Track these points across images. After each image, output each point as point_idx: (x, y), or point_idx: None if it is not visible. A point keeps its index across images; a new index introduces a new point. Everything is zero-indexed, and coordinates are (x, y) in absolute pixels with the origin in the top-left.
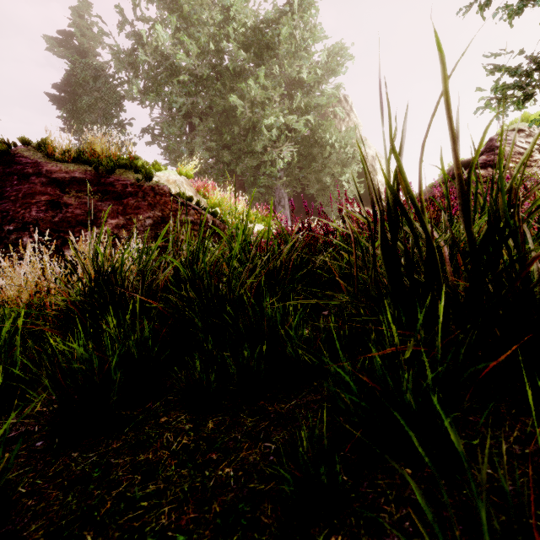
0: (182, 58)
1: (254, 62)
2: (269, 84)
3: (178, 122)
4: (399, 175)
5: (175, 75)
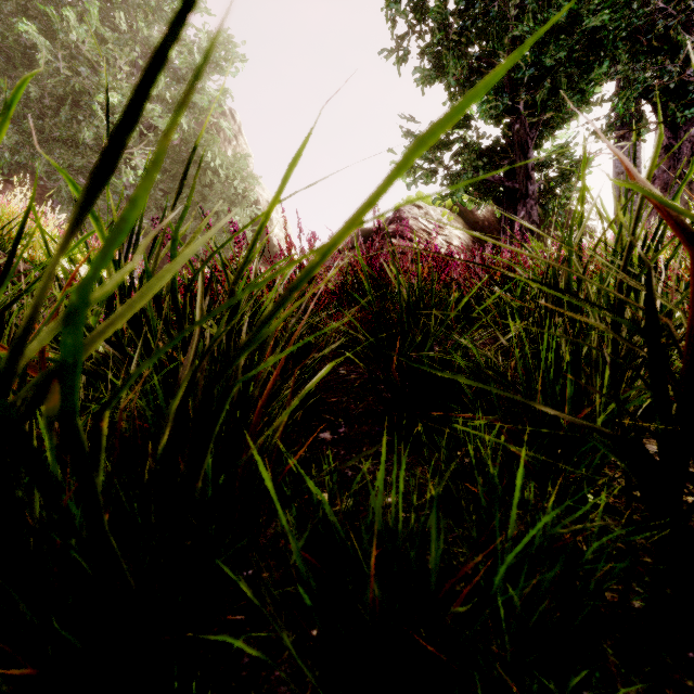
0: None
1: None
2: (110, 35)
3: None
4: None
5: None
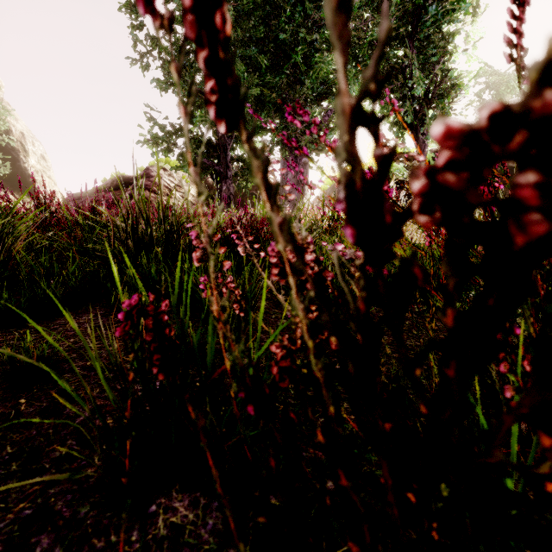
0: None
1: None
2: None
3: None
4: (141, 200)
5: None
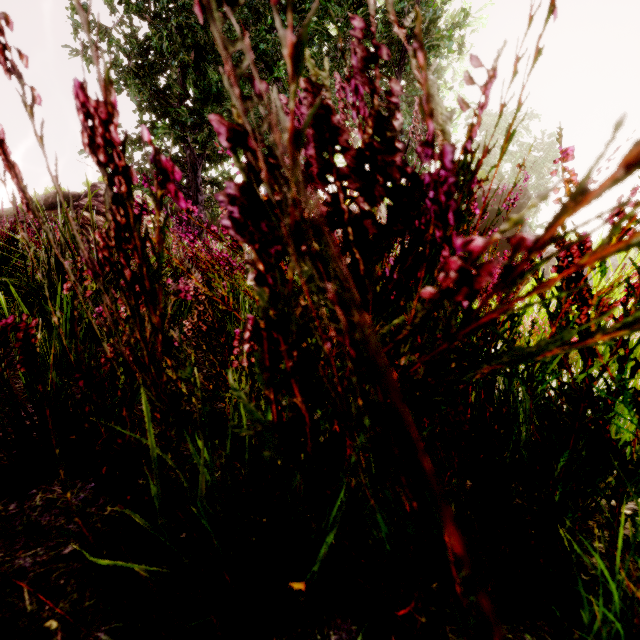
0: None
1: None
2: None
3: None
4: (68, 229)
5: None
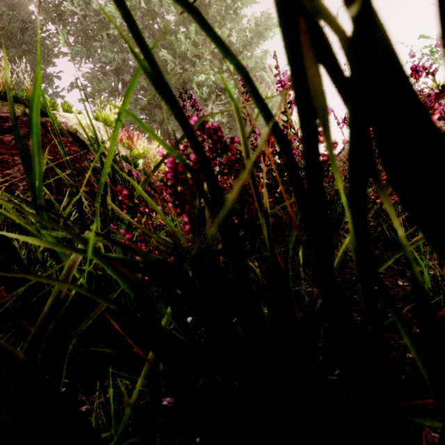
0: (111, 11)
1: (185, 24)
2: (200, 40)
3: (109, 78)
4: None
5: (104, 29)
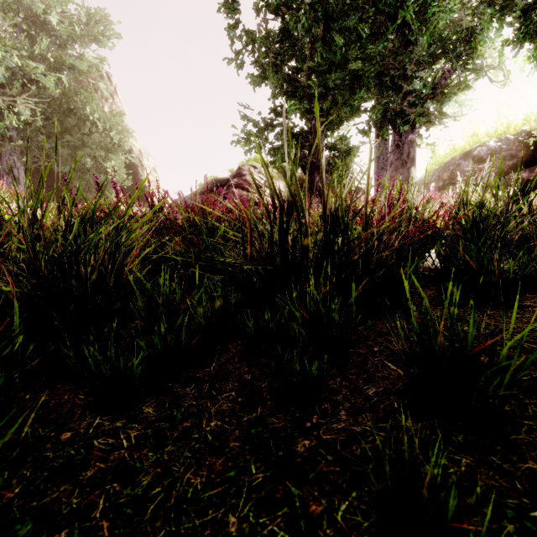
0: None
1: None
2: None
3: None
4: (295, 183)
5: None
